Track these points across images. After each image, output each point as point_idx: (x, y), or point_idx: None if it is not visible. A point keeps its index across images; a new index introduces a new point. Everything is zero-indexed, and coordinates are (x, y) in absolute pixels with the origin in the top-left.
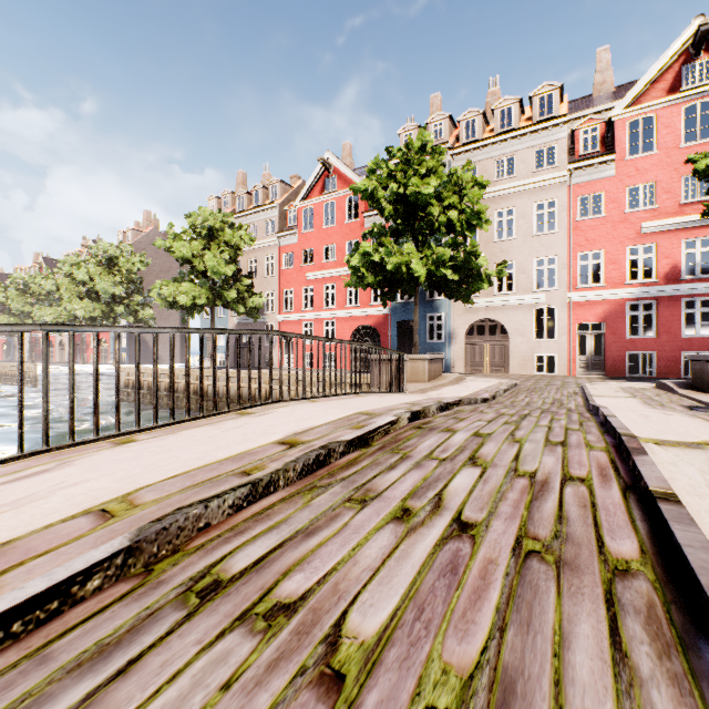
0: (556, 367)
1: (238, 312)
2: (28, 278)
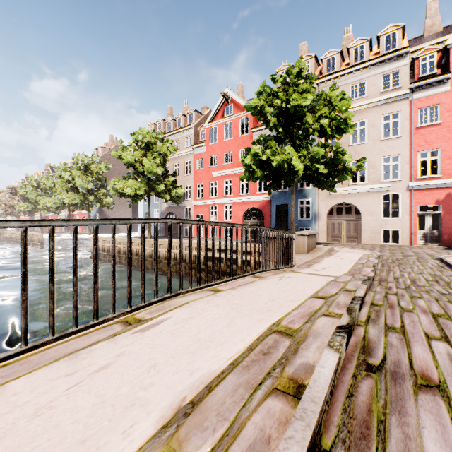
0: (400, 239)
1: (166, 200)
2: (39, 179)
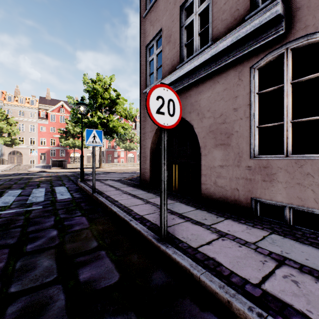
0: (35, 162)
1: None
2: None
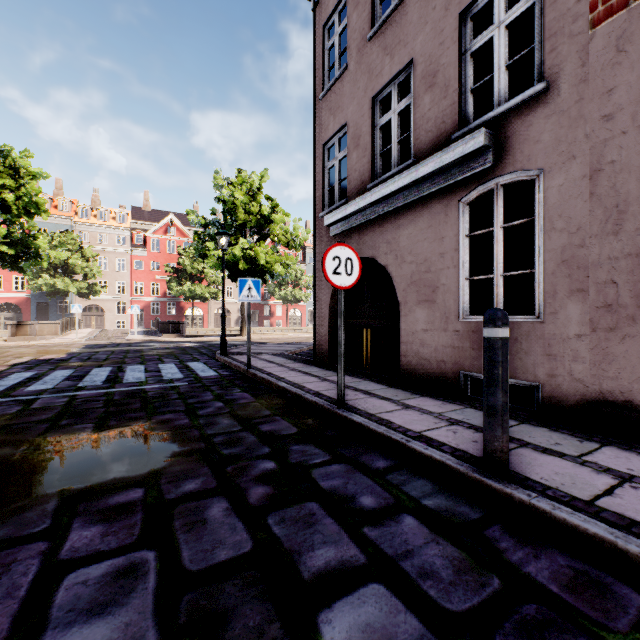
0: (126, 325)
1: None
2: None
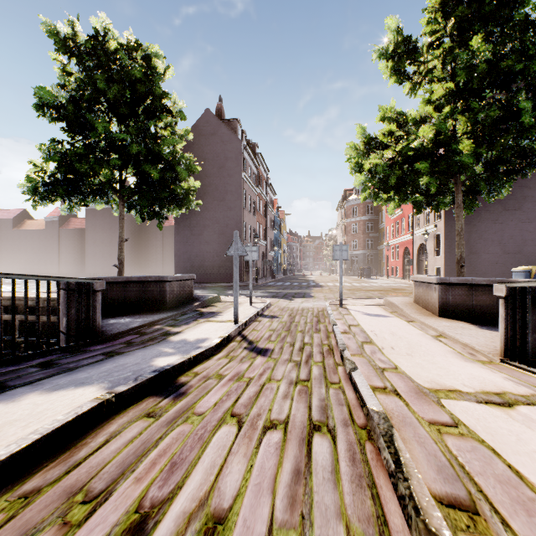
0: None
1: None
2: None
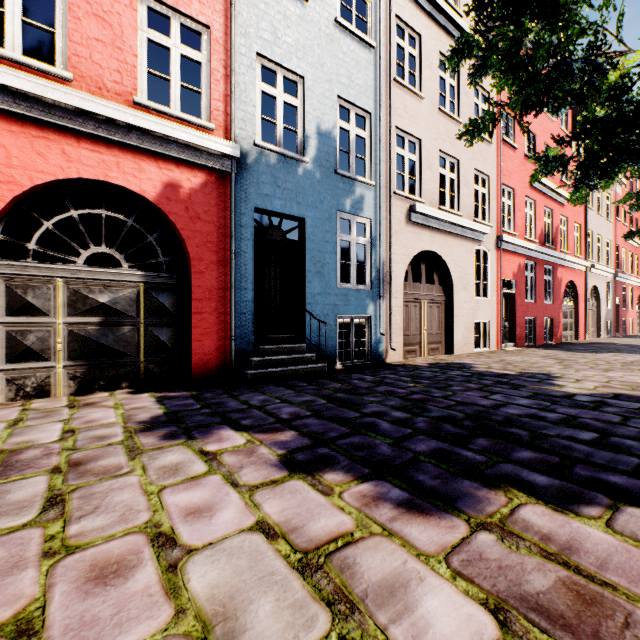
0: (489, 338)
1: None
2: None
